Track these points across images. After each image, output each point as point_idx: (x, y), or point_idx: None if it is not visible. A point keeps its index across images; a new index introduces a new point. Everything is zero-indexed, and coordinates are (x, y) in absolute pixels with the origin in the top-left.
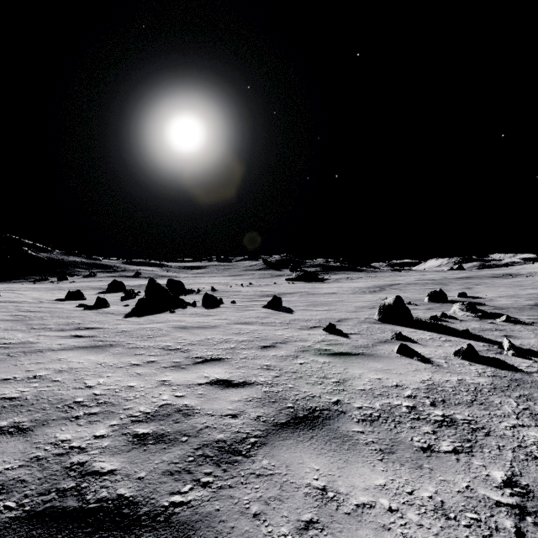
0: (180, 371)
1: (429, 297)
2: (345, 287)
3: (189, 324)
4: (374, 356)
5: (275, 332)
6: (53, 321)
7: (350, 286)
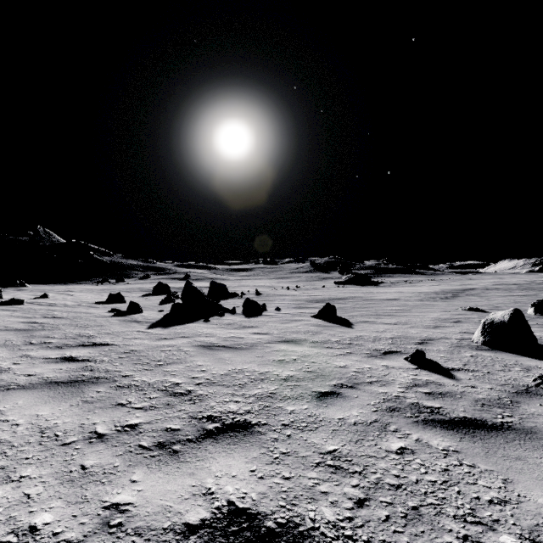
0: (165, 463)
1: (535, 307)
2: (406, 292)
3: (219, 342)
4: (541, 438)
5: (334, 361)
6: (64, 332)
7: (411, 290)
